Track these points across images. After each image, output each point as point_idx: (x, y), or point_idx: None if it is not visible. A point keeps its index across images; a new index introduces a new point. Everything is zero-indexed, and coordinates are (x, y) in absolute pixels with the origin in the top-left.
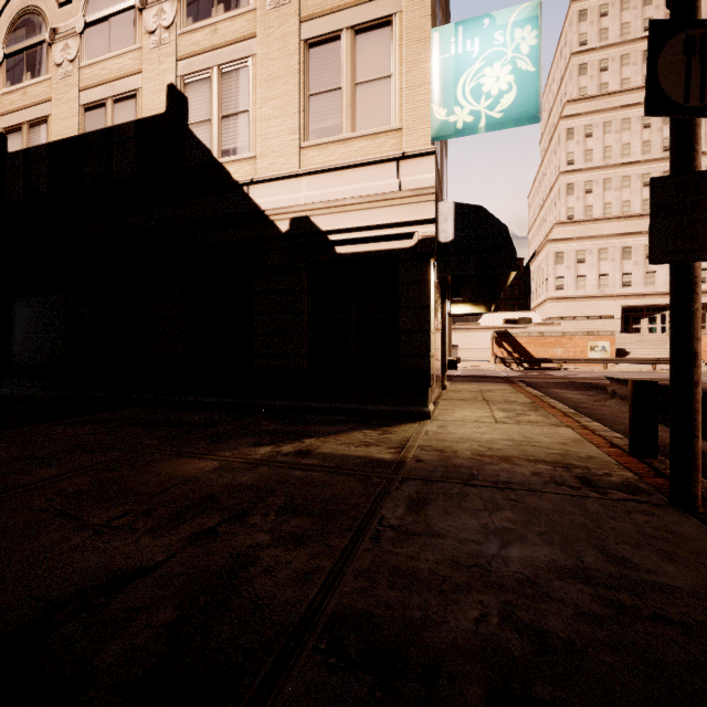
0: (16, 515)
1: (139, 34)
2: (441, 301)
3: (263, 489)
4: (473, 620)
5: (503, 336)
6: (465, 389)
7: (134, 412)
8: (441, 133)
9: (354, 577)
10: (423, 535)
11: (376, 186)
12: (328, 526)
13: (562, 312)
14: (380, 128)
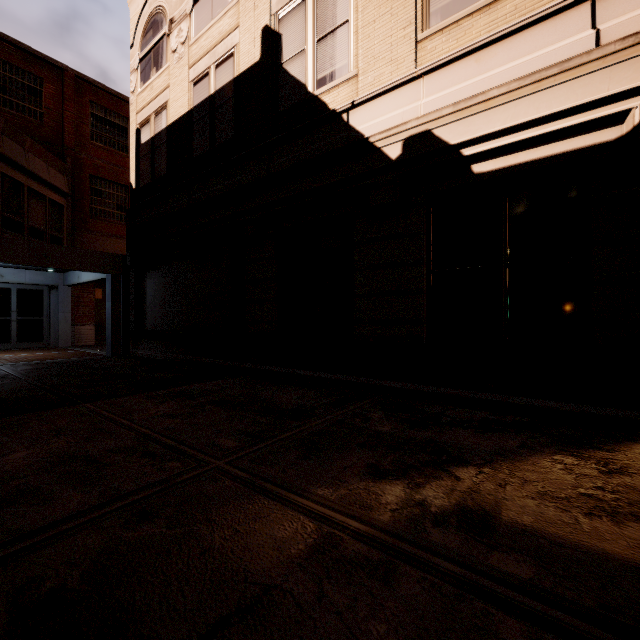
0: None
1: None
2: None
3: None
4: None
5: None
6: None
7: (227, 383)
8: None
9: None
10: None
11: (546, 53)
12: None
13: None
14: None
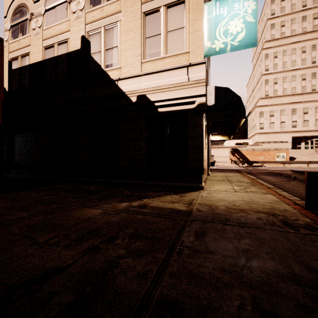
0: (3, 236)
1: (69, 13)
2: (207, 134)
3: (123, 225)
4: (236, 307)
5: (235, 150)
6: (218, 175)
7: (66, 185)
8: (208, 53)
9: (168, 276)
10: (204, 252)
11: (177, 79)
12: (155, 246)
13: (263, 139)
14: (179, 52)
